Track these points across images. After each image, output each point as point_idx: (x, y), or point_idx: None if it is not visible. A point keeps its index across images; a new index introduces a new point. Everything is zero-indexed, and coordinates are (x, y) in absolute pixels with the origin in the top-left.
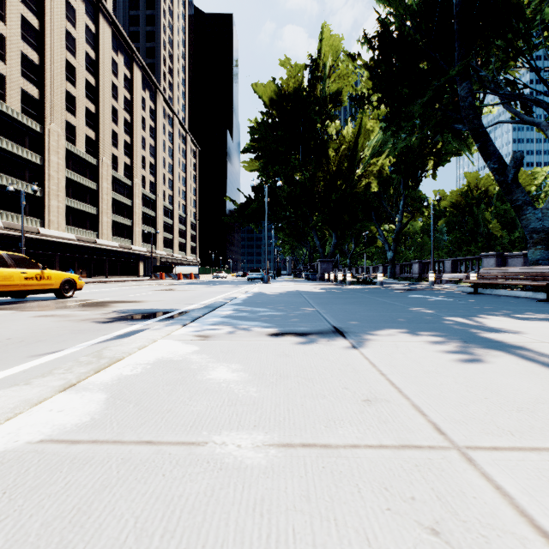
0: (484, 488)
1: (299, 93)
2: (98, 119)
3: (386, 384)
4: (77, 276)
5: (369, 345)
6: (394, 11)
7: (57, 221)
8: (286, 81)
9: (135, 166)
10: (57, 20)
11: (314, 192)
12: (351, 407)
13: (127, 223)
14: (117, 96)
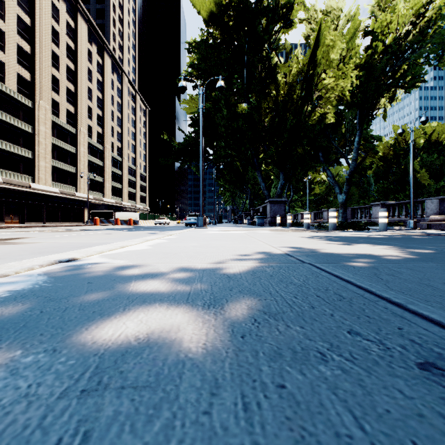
0: None
1: None
2: (34, 60)
3: None
4: None
5: None
6: None
7: None
8: None
9: (79, 115)
10: None
11: (260, 123)
12: None
13: (70, 170)
14: (58, 42)
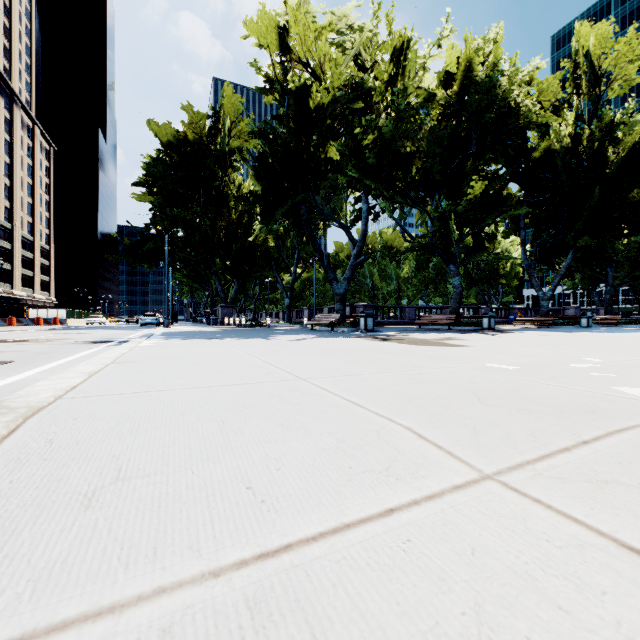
0: (225, 343)
1: (200, 142)
2: None
3: (221, 341)
4: None
5: (223, 339)
6: (265, 148)
7: None
8: (186, 126)
9: None
10: None
11: (215, 239)
12: (210, 342)
13: None
14: None
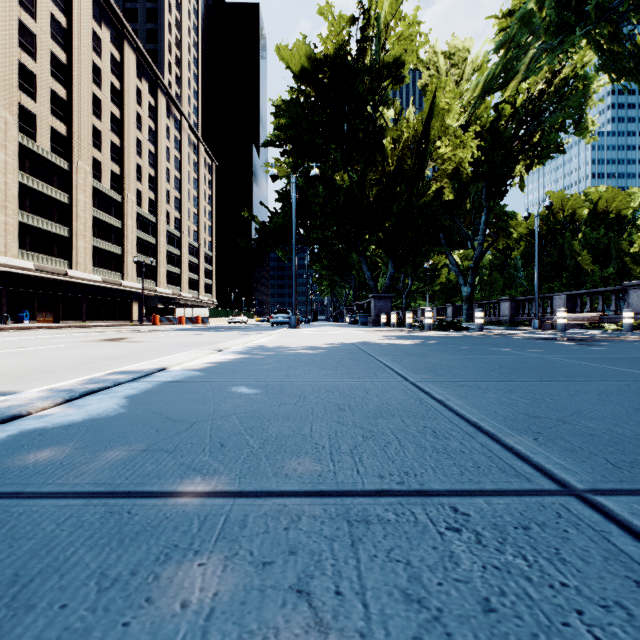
0: None
1: (344, 54)
2: (71, 109)
3: None
4: None
5: None
6: None
7: (5, 243)
8: (324, 41)
9: (126, 177)
10: None
11: (364, 200)
12: None
13: (115, 251)
14: (100, 82)
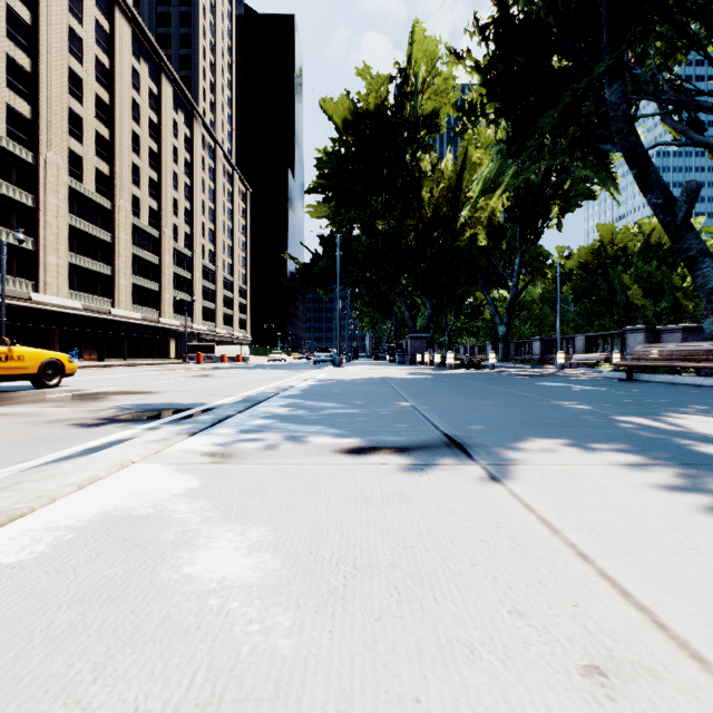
0: None
1: (383, 113)
2: (113, 148)
3: (610, 595)
4: (66, 356)
5: (519, 473)
6: None
7: (57, 284)
8: (364, 98)
9: (164, 212)
10: (56, 12)
11: (402, 246)
12: (563, 712)
13: (153, 288)
14: (139, 118)
